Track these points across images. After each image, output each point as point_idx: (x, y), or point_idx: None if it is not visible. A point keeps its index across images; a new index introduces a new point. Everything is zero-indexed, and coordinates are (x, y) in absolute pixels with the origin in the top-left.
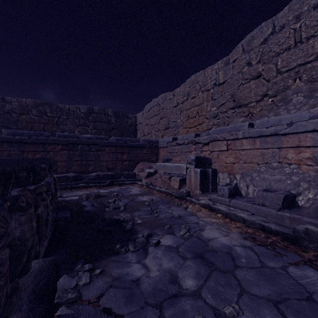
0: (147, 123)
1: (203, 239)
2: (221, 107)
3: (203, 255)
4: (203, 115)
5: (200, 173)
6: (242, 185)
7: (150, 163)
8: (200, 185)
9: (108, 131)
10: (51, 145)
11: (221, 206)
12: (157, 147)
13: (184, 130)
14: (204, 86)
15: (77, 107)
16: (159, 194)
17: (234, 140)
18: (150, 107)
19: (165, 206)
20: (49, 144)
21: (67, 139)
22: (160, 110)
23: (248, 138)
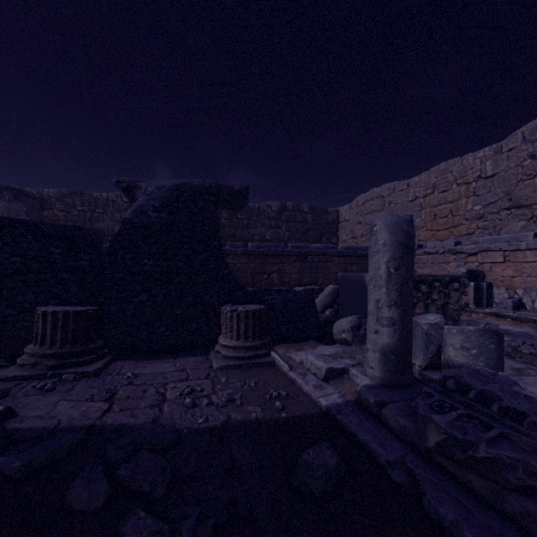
0: (360, 222)
1: (502, 329)
2: (490, 207)
3: (507, 333)
4: (461, 215)
5: (474, 287)
6: (525, 300)
7: None
8: (474, 299)
9: (303, 234)
10: (286, 257)
11: (510, 313)
12: None
13: (427, 233)
14: (462, 178)
15: (268, 204)
16: None
17: (514, 252)
18: (366, 199)
19: None
20: (284, 256)
21: (299, 250)
22: (385, 204)
23: (533, 250)
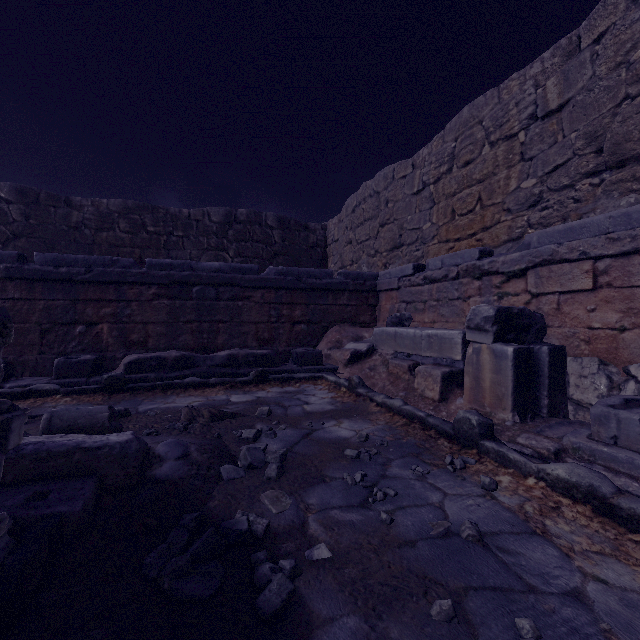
0: (349, 240)
1: None
2: (555, 175)
3: None
4: (497, 204)
5: (516, 360)
6: None
7: (358, 329)
8: (514, 396)
9: (267, 261)
10: (134, 286)
11: None
12: (373, 291)
13: (440, 247)
14: (500, 128)
15: (204, 211)
16: (386, 417)
17: (622, 258)
18: (357, 201)
19: (410, 471)
20: (130, 285)
21: (168, 272)
22: (381, 205)
23: None
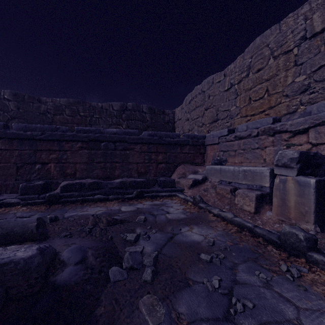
0: (187, 118)
1: None
2: (319, 72)
3: None
4: (279, 92)
5: (317, 188)
6: None
7: (195, 166)
8: (316, 213)
9: (143, 130)
10: (68, 142)
11: None
12: (203, 145)
13: (242, 120)
14: (281, 47)
15: (110, 104)
16: (222, 224)
17: None
18: (192, 97)
19: (256, 277)
20: (66, 142)
21: (87, 134)
22: (205, 98)
23: None
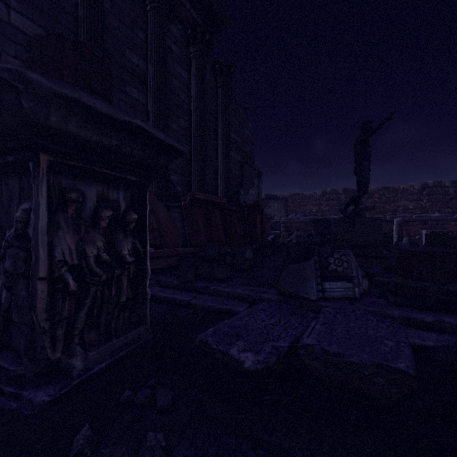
0: None
1: None
2: None
3: None
4: None
5: None
6: None
7: None
8: None
9: (445, 203)
10: (411, 222)
11: None
12: None
13: None
14: None
15: (410, 185)
16: None
17: None
18: None
19: None
20: (410, 222)
21: (421, 218)
22: None
23: None
